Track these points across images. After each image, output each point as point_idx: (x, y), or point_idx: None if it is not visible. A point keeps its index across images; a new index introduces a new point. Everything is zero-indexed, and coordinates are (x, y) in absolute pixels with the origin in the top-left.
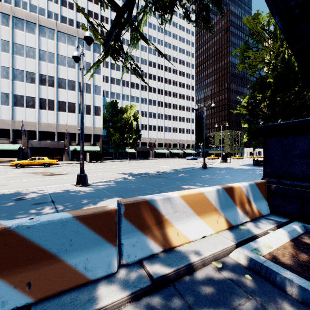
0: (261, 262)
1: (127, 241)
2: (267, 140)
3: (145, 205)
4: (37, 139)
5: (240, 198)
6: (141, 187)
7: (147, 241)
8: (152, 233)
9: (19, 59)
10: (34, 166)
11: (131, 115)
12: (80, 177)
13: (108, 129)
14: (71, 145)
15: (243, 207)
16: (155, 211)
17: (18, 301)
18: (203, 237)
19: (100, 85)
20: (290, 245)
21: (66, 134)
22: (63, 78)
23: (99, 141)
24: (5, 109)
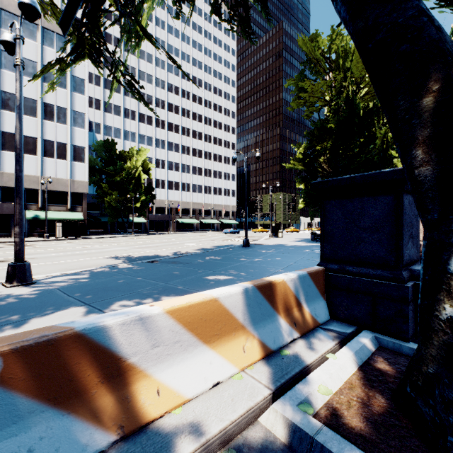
0: (313, 433)
1: (10, 445)
2: (326, 204)
3: (70, 345)
4: None
5: (285, 300)
6: (135, 282)
7: (76, 428)
8: (92, 405)
9: None
10: None
11: (138, 164)
12: (14, 269)
13: (98, 185)
14: (28, 209)
15: (289, 314)
16: (100, 354)
17: None
18: (215, 385)
19: (85, 111)
20: (359, 379)
21: None
22: (12, 93)
23: (81, 203)
24: None
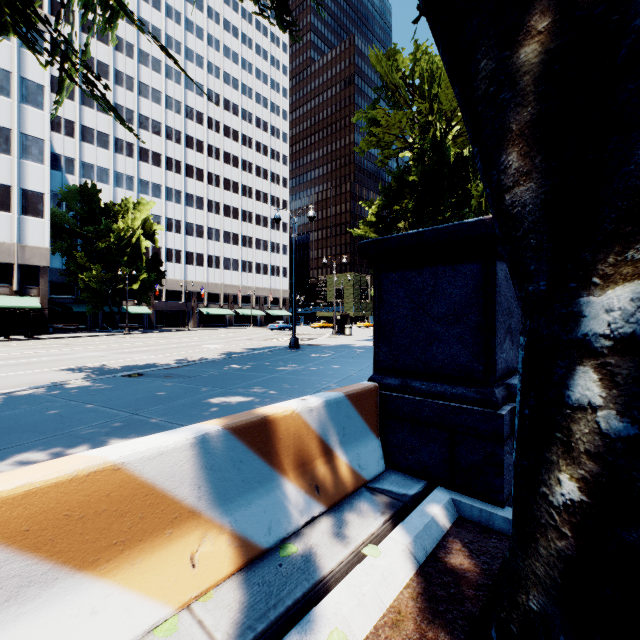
0: None
1: None
2: (382, 278)
3: None
4: None
5: (297, 447)
6: (76, 414)
7: None
8: None
9: None
10: None
11: (135, 224)
12: None
13: (69, 254)
14: None
15: (307, 472)
16: None
17: None
18: None
19: (44, 136)
20: (415, 596)
21: None
22: None
23: (38, 283)
24: None
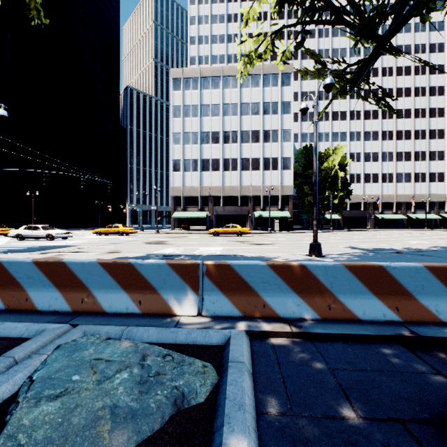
0: None
1: None
2: None
3: None
4: (221, 205)
5: None
6: None
7: None
8: None
9: (206, 121)
10: (226, 235)
11: (334, 162)
12: (314, 246)
13: (299, 187)
14: (255, 210)
15: None
16: None
17: (392, 317)
18: None
19: (290, 127)
20: None
21: (249, 198)
22: (246, 130)
23: (288, 204)
24: (195, 175)
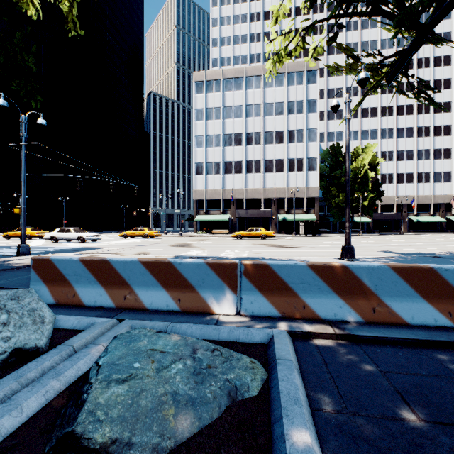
0: None
1: None
2: None
3: None
4: (243, 208)
5: None
6: None
7: None
8: None
9: (228, 123)
10: (249, 238)
11: (364, 162)
12: (347, 249)
13: (326, 188)
14: (278, 213)
15: None
16: None
17: (445, 322)
18: None
19: (316, 126)
20: None
21: (273, 200)
22: (270, 131)
23: (313, 206)
24: (217, 178)
